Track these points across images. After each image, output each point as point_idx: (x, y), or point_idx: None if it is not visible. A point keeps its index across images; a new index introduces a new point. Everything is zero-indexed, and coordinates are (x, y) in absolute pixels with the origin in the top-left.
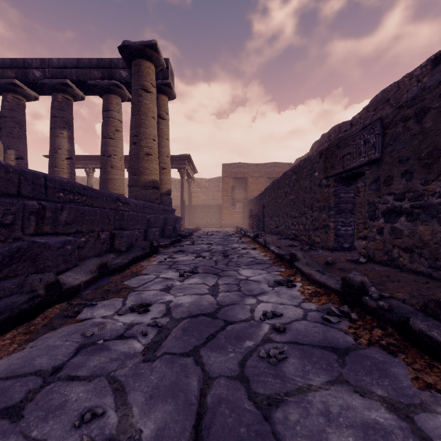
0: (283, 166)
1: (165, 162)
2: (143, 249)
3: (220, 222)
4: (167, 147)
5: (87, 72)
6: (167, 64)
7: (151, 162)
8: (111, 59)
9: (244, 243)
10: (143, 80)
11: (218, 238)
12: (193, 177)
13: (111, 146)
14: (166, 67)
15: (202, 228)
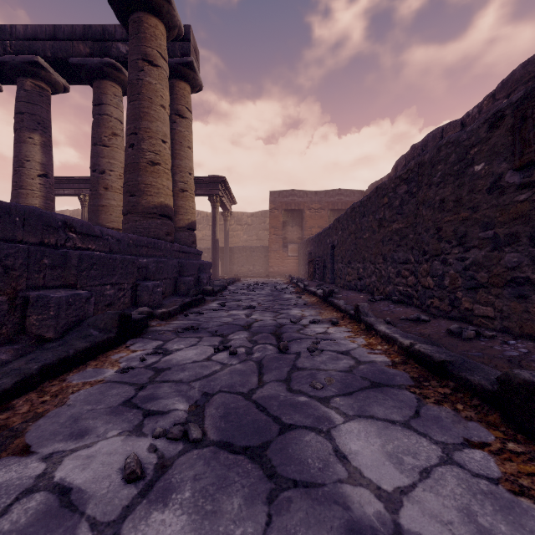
0: (352, 194)
1: (185, 182)
2: (101, 330)
3: (266, 270)
4: (189, 160)
5: (69, 45)
6: (187, 34)
7: (159, 175)
8: (105, 27)
9: (310, 307)
10: (146, 45)
11: (264, 294)
12: (231, 209)
13: (105, 157)
14: (186, 39)
15: (243, 278)
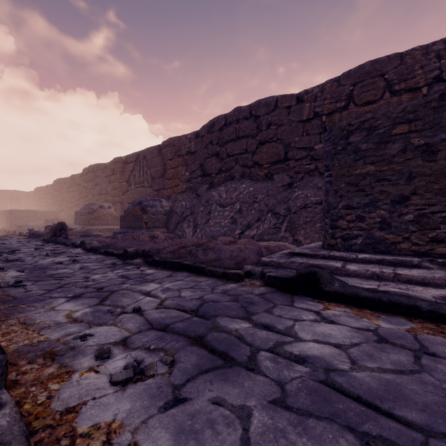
0: (22, 193)
1: None
2: None
3: None
4: None
5: None
6: None
7: None
8: None
9: None
10: None
11: None
12: None
13: None
14: None
15: None
